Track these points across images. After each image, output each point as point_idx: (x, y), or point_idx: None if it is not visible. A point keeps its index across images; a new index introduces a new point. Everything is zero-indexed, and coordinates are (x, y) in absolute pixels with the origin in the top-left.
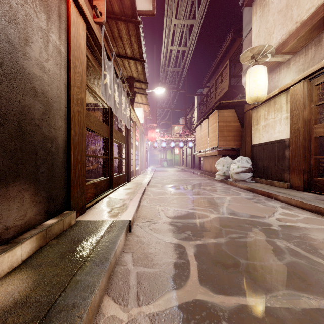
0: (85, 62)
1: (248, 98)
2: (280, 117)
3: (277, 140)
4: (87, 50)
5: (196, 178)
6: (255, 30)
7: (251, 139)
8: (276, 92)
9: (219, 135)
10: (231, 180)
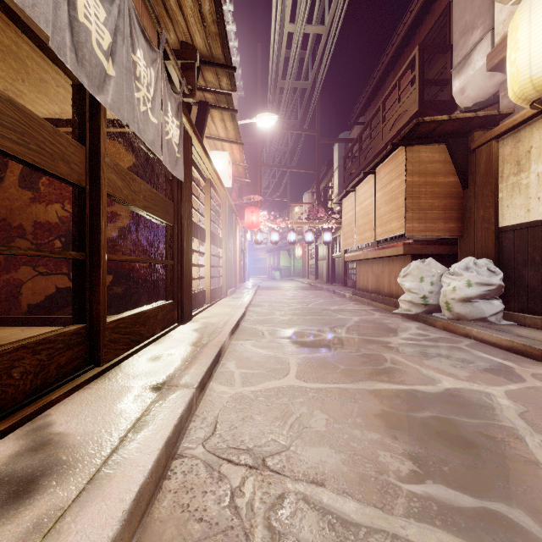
0: None
1: (525, 85)
2: None
3: None
4: None
5: (346, 308)
6: None
7: (497, 215)
8: None
9: (410, 206)
10: (446, 318)
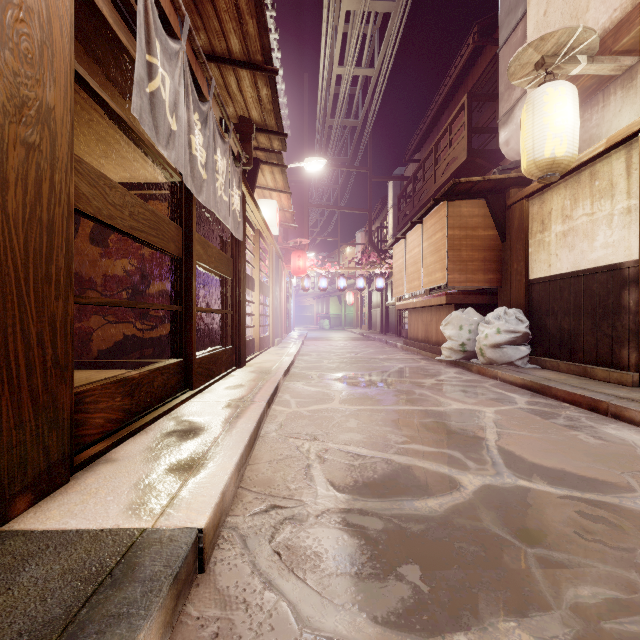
0: None
1: (530, 165)
2: (608, 209)
3: (599, 267)
4: None
5: (394, 357)
6: (535, 13)
7: (527, 268)
8: (598, 148)
9: (451, 258)
10: (480, 363)
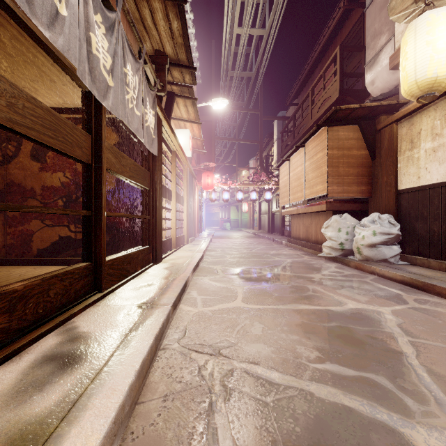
0: None
1: (412, 85)
2: None
3: None
4: None
5: (282, 252)
6: None
7: (396, 180)
8: None
9: (330, 173)
10: (357, 260)
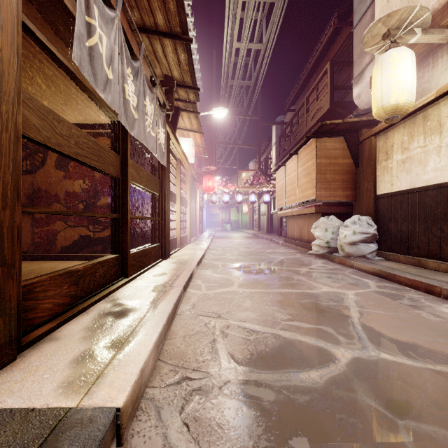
0: None
1: (379, 110)
2: (437, 142)
3: (430, 185)
4: None
5: (277, 251)
6: (381, 0)
7: (375, 186)
8: (430, 97)
9: (319, 180)
10: (341, 256)
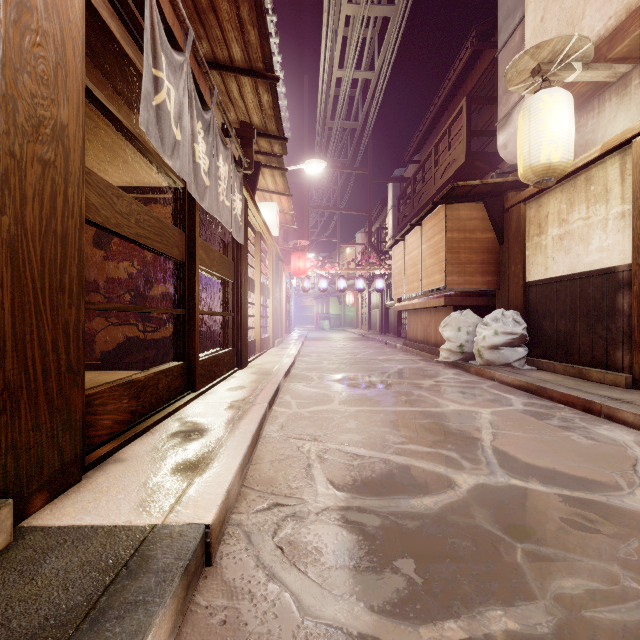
0: (80, 14)
1: (527, 170)
2: (603, 214)
3: (594, 270)
4: (104, 5)
5: (394, 358)
6: (533, 19)
7: (525, 270)
8: (593, 154)
9: (450, 261)
10: (478, 365)
